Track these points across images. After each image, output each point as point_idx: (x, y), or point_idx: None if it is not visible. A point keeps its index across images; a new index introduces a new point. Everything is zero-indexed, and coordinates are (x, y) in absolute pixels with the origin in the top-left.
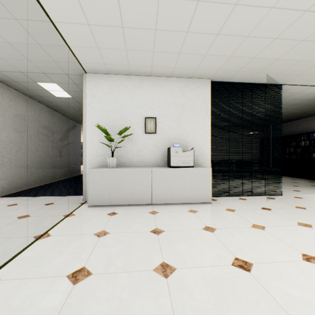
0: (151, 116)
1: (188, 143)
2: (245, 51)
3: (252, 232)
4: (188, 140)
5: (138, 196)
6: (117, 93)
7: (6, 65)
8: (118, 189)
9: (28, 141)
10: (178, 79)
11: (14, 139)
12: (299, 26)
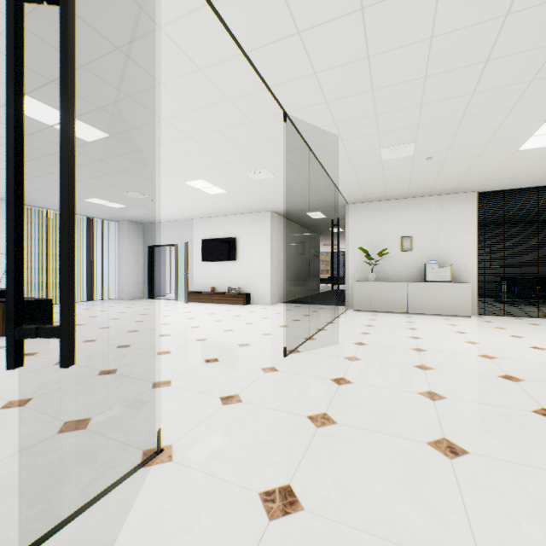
0: (407, 235)
1: (448, 259)
2: (502, 176)
3: (488, 328)
4: (448, 256)
5: (395, 305)
6: (375, 218)
7: (294, 208)
8: (377, 298)
9: (290, 259)
10: (437, 197)
11: (284, 258)
12: None
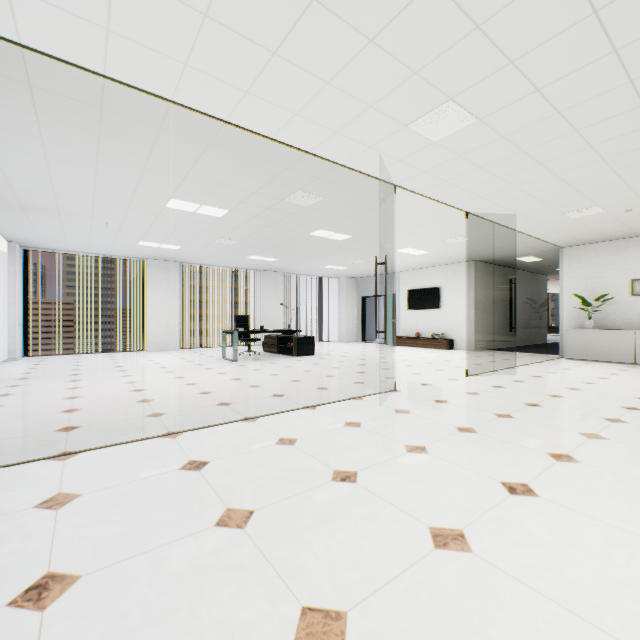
0: (639, 277)
1: None
2: None
3: None
4: None
5: (617, 355)
6: (596, 260)
7: (498, 256)
8: (595, 347)
9: (499, 306)
10: None
11: (492, 305)
12: None
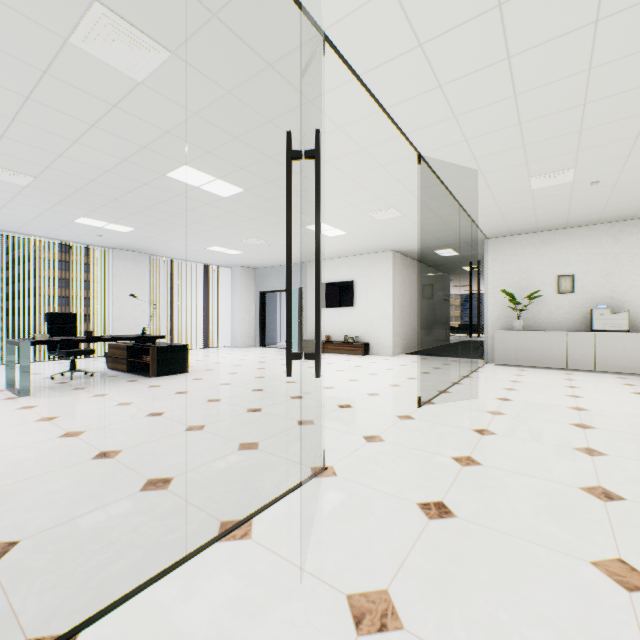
0: (566, 273)
1: (625, 302)
2: None
3: None
4: (624, 299)
5: (549, 359)
6: (522, 254)
7: (420, 246)
8: (525, 351)
9: (414, 304)
10: (608, 225)
11: (408, 303)
12: None
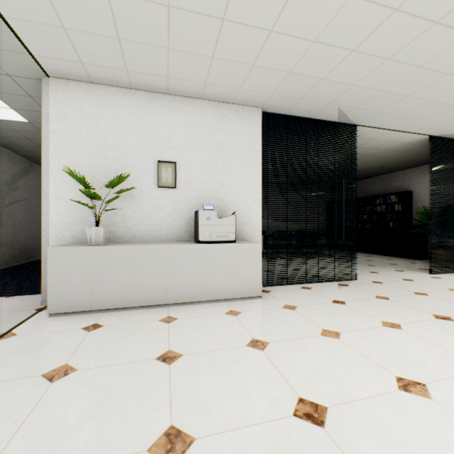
0: (168, 159)
1: (228, 205)
2: (310, 67)
3: (323, 344)
4: (227, 200)
5: (144, 292)
6: (109, 118)
7: None
8: (108, 281)
9: None
10: (213, 104)
11: None
12: (385, 35)
